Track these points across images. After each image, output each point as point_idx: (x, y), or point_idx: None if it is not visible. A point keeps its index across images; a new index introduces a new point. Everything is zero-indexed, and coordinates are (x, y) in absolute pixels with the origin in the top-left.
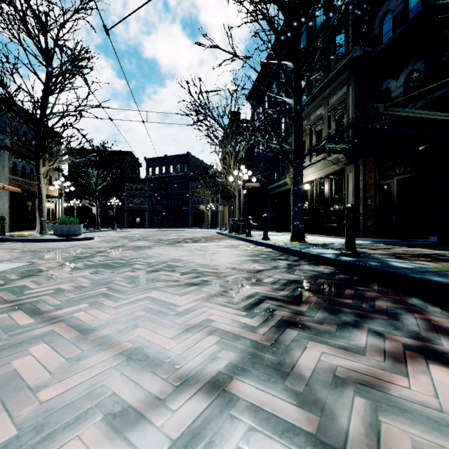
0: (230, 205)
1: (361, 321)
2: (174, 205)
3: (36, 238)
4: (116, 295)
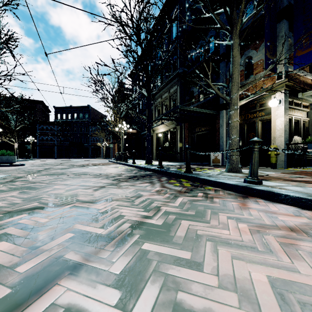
0: (118, 143)
1: (142, 180)
2: (78, 142)
3: None
4: (68, 180)
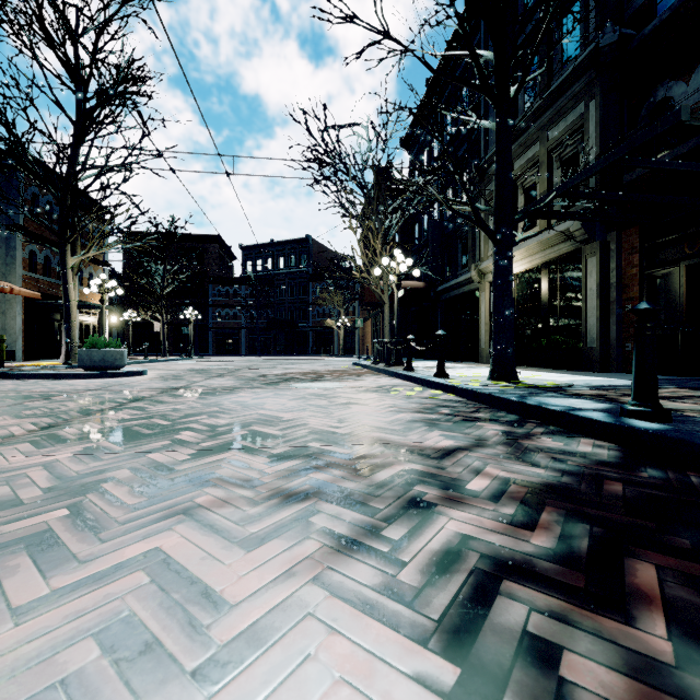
0: (374, 318)
1: None
2: (285, 320)
3: (47, 373)
4: (74, 539)
